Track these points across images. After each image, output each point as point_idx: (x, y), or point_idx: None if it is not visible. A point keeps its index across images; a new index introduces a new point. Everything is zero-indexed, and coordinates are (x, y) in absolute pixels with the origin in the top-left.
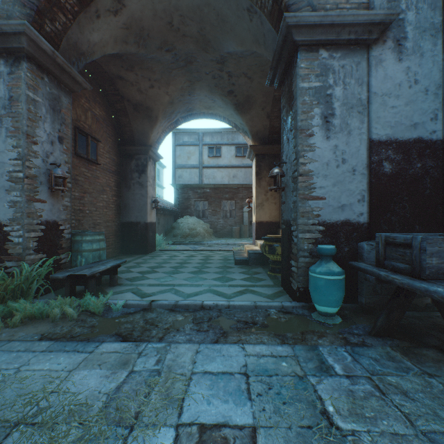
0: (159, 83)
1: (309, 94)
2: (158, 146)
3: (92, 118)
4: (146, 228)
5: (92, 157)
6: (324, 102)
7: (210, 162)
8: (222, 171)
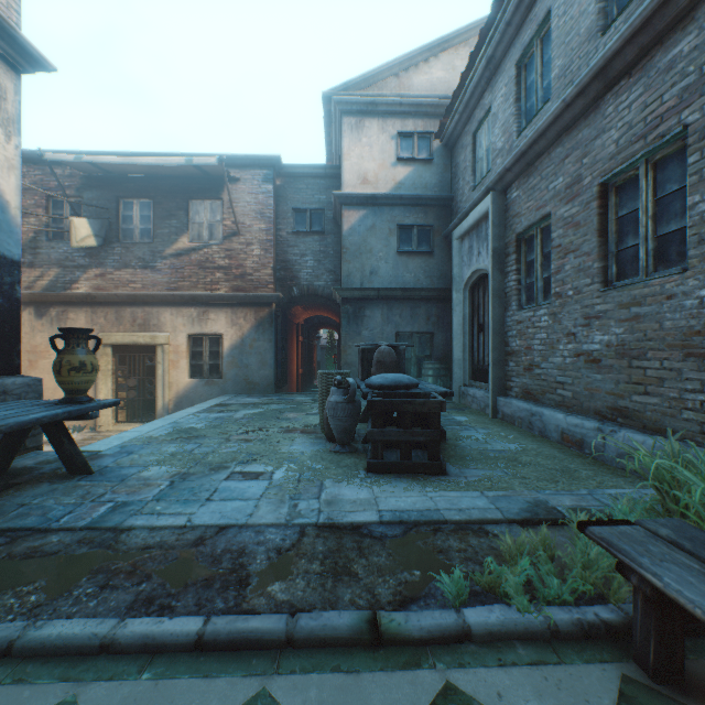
0: None
1: None
2: None
3: None
4: None
5: None
6: None
7: None
8: None
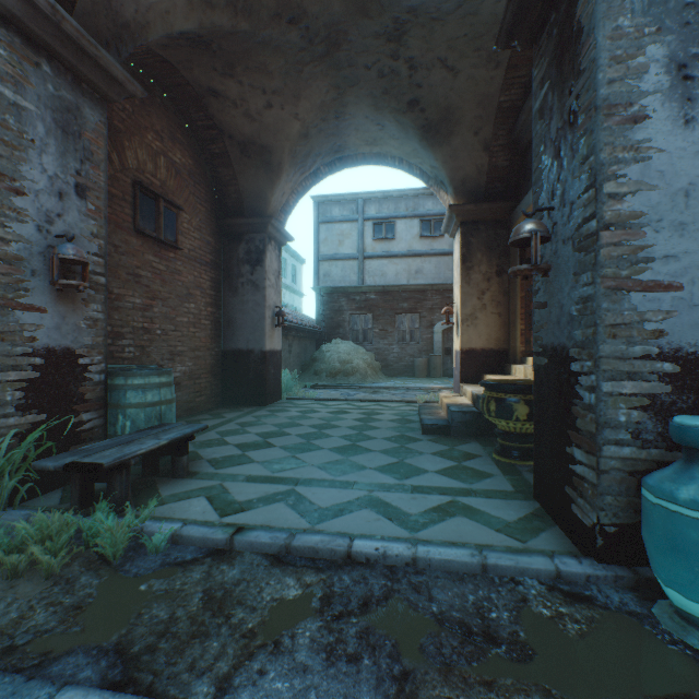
0: (282, 97)
1: (633, 10)
2: (285, 219)
3: (168, 169)
4: (262, 361)
5: (167, 236)
6: (676, 25)
7: (376, 249)
8: (396, 263)
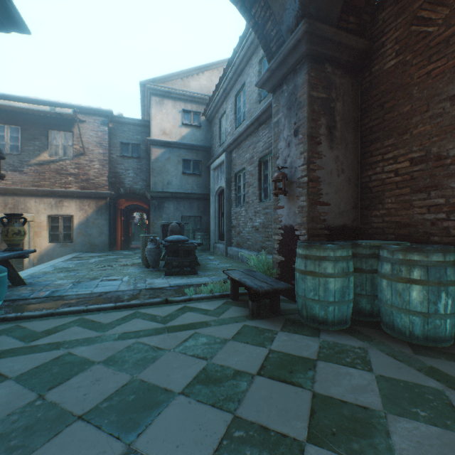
0: None
1: None
2: None
3: None
4: None
5: None
6: None
7: None
8: None
